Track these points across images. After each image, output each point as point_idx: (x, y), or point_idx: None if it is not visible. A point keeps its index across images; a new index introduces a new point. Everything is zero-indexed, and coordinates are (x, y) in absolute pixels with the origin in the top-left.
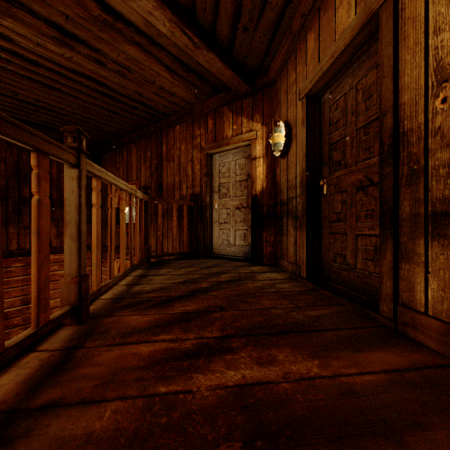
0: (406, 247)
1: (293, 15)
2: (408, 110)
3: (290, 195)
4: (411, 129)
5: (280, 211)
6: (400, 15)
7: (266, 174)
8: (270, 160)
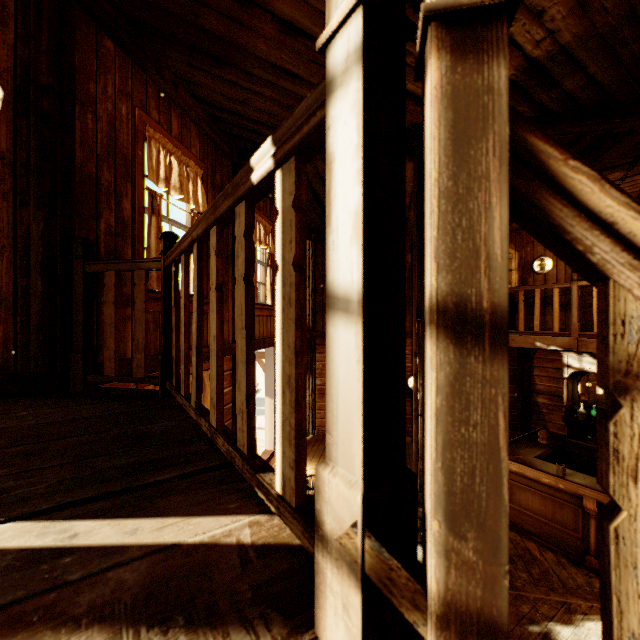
0: None
1: None
2: None
3: (548, 294)
4: None
5: (533, 302)
6: None
7: (518, 280)
8: (521, 273)
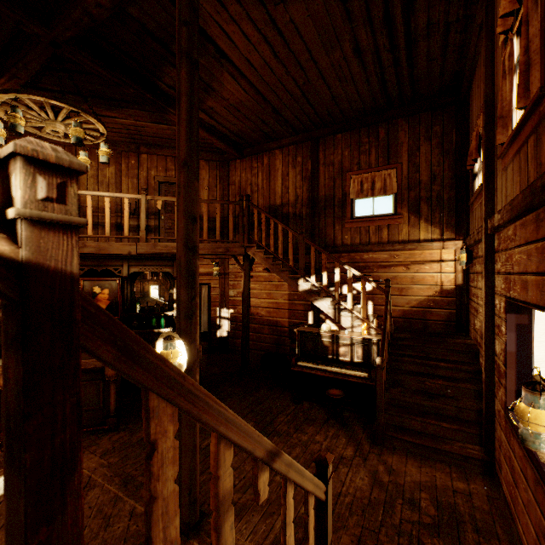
0: (83, 231)
1: (26, 132)
2: (83, 202)
3: None
4: (84, 206)
5: None
6: (81, 180)
7: None
8: None
